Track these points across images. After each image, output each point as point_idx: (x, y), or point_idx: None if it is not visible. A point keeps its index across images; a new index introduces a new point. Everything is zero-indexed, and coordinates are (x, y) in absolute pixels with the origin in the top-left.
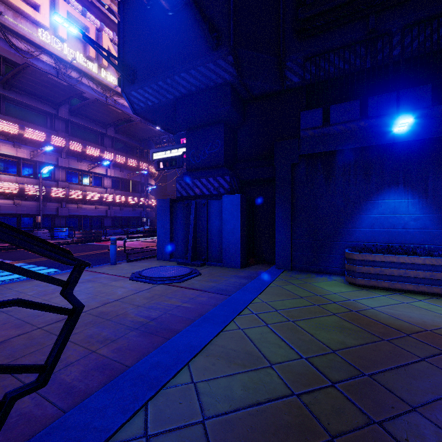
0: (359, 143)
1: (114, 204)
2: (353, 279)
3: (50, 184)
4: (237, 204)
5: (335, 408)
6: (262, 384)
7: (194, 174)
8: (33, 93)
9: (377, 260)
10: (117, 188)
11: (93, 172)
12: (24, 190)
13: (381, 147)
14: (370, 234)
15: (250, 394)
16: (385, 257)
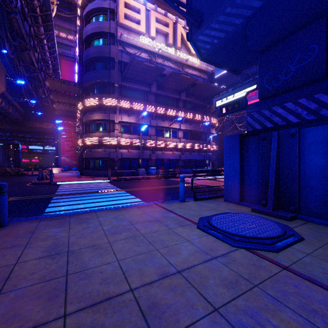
0: None
1: (185, 150)
2: None
3: (146, 138)
4: None
5: None
6: None
7: (272, 100)
8: (137, 80)
9: None
10: (187, 138)
11: (171, 127)
12: (132, 143)
13: None
14: None
15: None
16: None
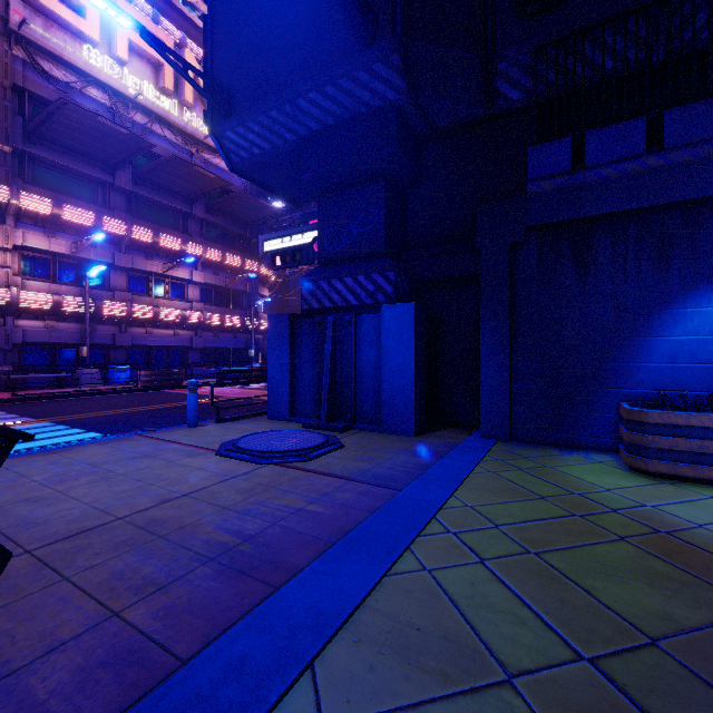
0: (646, 200)
1: (205, 328)
2: (641, 461)
3: (102, 296)
4: (409, 321)
5: None
6: None
7: (332, 270)
8: (75, 149)
9: (694, 424)
10: (208, 302)
11: (171, 276)
12: (61, 305)
13: (692, 205)
14: (669, 374)
15: None
16: (712, 418)
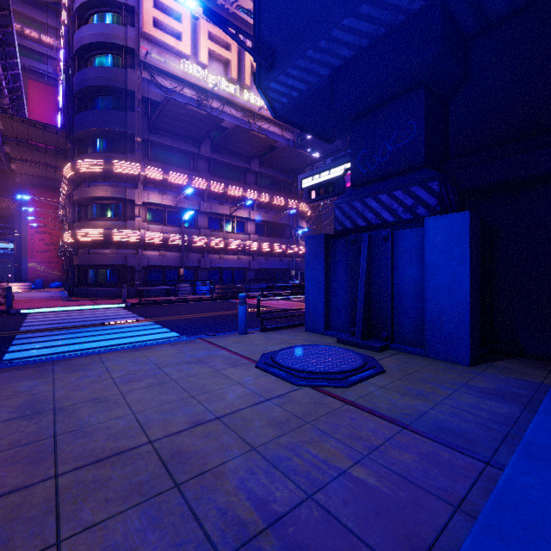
0: None
1: (259, 254)
2: None
3: (192, 233)
4: (462, 233)
5: None
6: None
7: (365, 189)
8: (176, 133)
9: None
10: (261, 234)
11: (235, 216)
12: (168, 240)
13: None
14: None
15: None
16: None
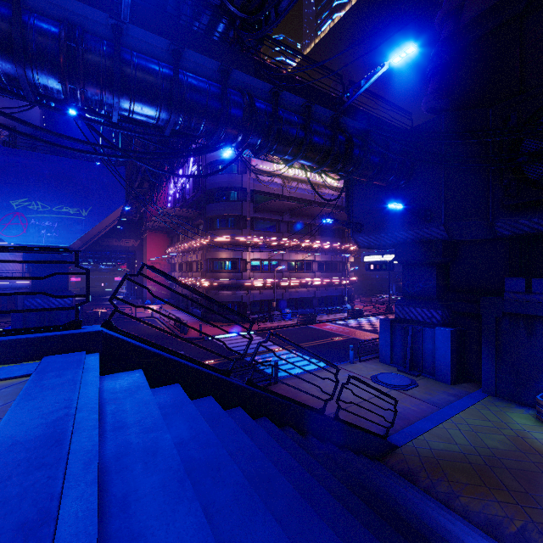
0: None
1: (320, 285)
2: (540, 417)
3: (278, 275)
4: (448, 337)
5: (476, 459)
6: (451, 447)
7: (410, 302)
8: (270, 210)
9: None
10: (321, 270)
11: (305, 260)
12: (266, 284)
13: None
14: None
15: (446, 448)
16: None
